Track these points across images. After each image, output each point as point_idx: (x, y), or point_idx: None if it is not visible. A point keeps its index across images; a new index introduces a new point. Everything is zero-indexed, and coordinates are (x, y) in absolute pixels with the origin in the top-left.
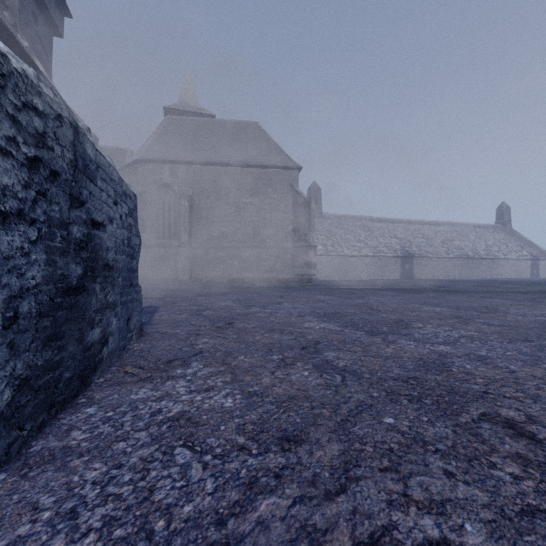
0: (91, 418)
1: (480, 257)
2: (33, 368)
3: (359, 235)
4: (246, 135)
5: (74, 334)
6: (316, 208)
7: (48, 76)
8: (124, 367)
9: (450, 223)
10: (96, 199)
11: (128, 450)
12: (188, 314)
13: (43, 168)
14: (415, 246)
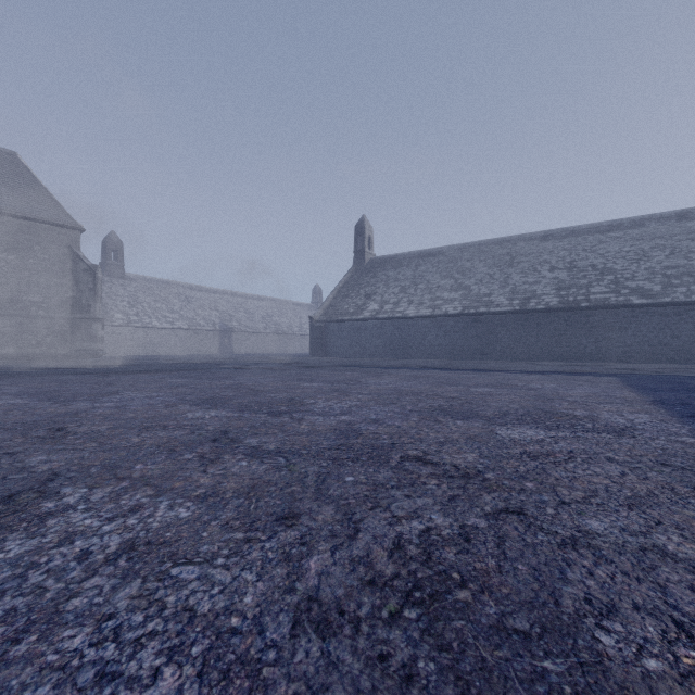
0: None
1: (294, 333)
2: None
3: (174, 304)
4: None
5: None
6: (116, 266)
7: None
8: None
9: (273, 299)
10: None
11: None
12: None
13: None
14: (235, 321)
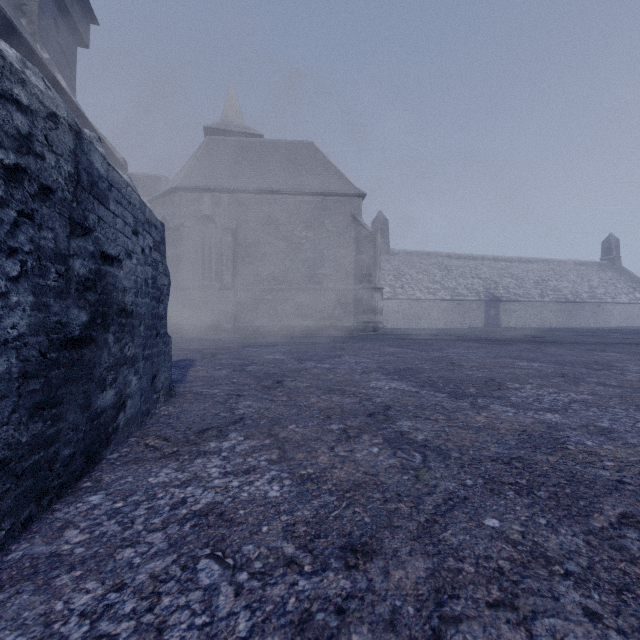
0: (94, 510)
1: (582, 300)
2: (14, 446)
3: (434, 274)
4: (299, 157)
5: (77, 399)
6: (383, 243)
7: (71, 92)
8: (146, 438)
9: (545, 259)
10: (108, 226)
11: (136, 561)
12: (229, 369)
13: (28, 181)
14: (501, 288)
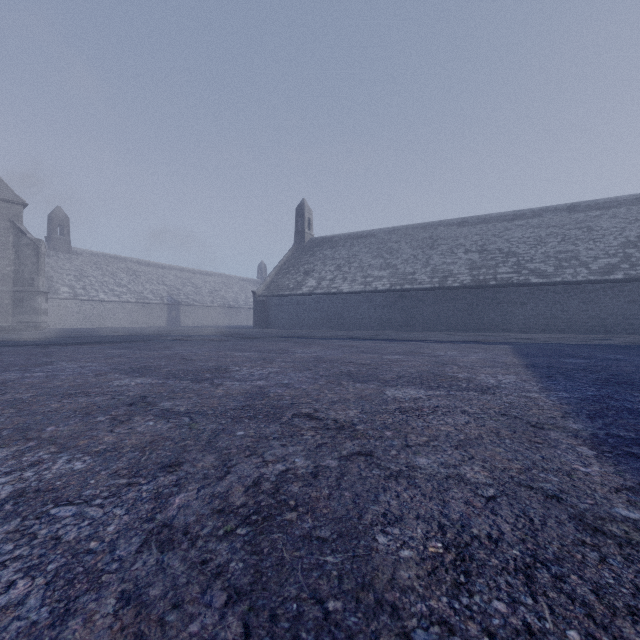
0: None
1: (240, 306)
2: None
3: (122, 278)
4: None
5: None
6: (63, 240)
7: None
8: None
9: (220, 274)
10: None
11: None
12: None
13: None
14: (183, 295)
